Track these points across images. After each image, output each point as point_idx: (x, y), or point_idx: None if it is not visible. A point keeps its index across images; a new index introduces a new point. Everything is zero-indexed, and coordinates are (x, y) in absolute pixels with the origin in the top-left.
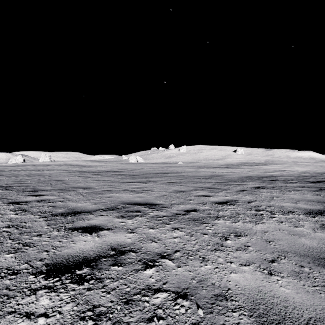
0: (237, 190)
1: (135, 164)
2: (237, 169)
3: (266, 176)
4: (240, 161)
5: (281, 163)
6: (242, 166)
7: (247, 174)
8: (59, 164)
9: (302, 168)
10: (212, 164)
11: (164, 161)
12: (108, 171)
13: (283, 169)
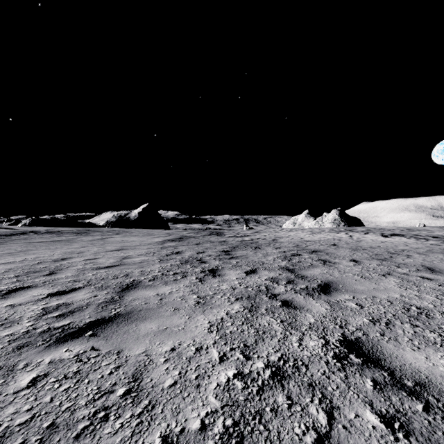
0: None
1: None
2: None
3: None
4: None
5: None
6: None
7: None
8: None
9: None
10: None
11: None
12: None
13: None
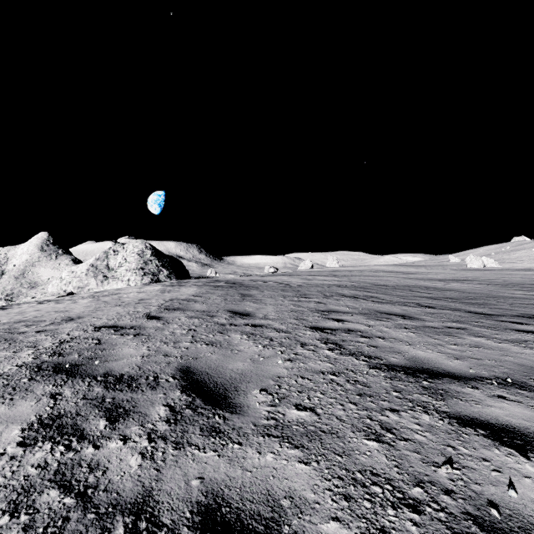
0: None
1: (483, 271)
2: None
3: None
4: None
5: None
6: None
7: None
8: (368, 270)
9: None
10: None
11: None
12: (453, 279)
13: None
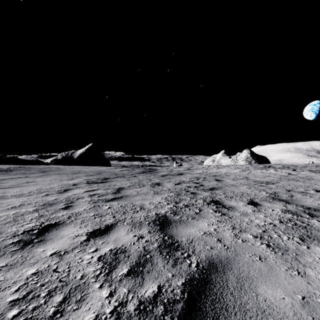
0: None
1: None
2: None
3: None
4: None
5: None
6: None
7: None
8: None
9: None
10: None
11: None
12: None
13: None
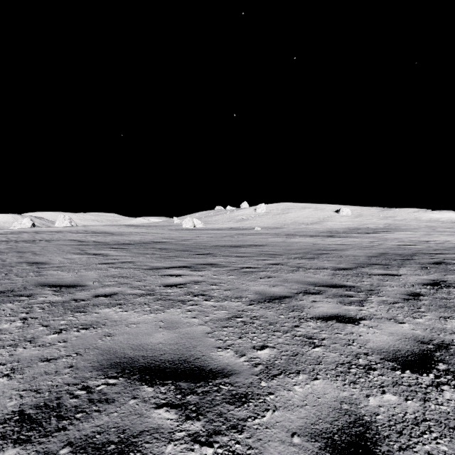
0: (400, 293)
1: (190, 231)
2: (350, 239)
3: (413, 253)
4: (347, 225)
5: (411, 229)
6: (355, 234)
7: (373, 248)
8: (77, 230)
9: (452, 237)
10: (306, 230)
11: (233, 226)
12: (145, 242)
13: (423, 239)
